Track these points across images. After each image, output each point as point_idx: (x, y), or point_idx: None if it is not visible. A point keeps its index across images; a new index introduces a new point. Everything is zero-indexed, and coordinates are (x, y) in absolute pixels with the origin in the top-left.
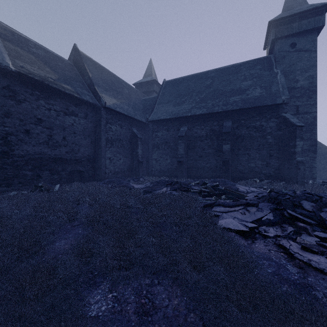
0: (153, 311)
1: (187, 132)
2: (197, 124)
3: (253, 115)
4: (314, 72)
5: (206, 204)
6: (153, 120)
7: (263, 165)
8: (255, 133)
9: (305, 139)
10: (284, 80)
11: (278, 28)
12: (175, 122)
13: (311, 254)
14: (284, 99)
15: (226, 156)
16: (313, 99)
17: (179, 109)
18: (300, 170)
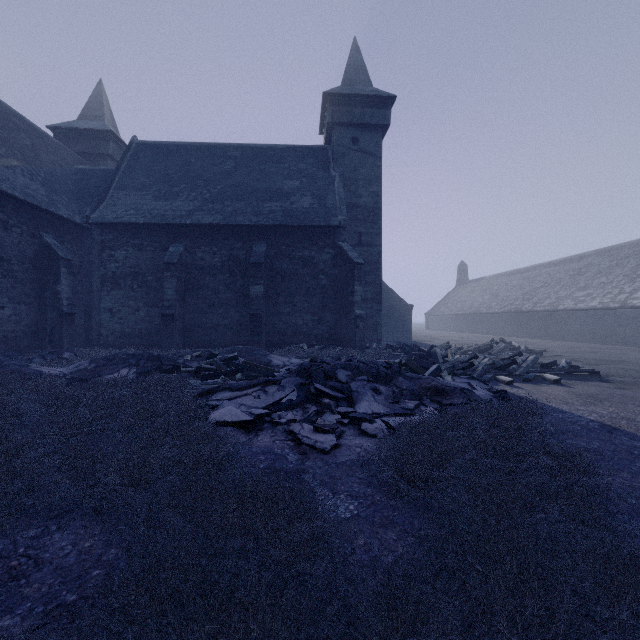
0: (33, 570)
1: (185, 256)
2: (206, 244)
3: (300, 239)
4: (379, 188)
5: (203, 390)
6: (103, 223)
7: (314, 321)
8: (303, 269)
9: (369, 283)
10: (343, 191)
11: (336, 108)
12: (158, 233)
13: (321, 435)
14: (341, 220)
15: (257, 306)
16: (379, 227)
17: (167, 208)
18: (359, 329)
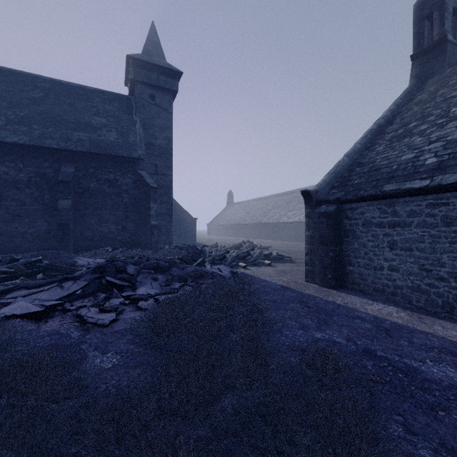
0: None
1: None
2: (10, 160)
3: (106, 165)
4: (171, 135)
5: None
6: None
7: (118, 229)
8: (109, 189)
9: (163, 202)
10: (143, 132)
11: (138, 70)
12: None
13: (104, 314)
14: (140, 154)
15: (65, 217)
16: (170, 162)
17: None
18: (154, 235)
